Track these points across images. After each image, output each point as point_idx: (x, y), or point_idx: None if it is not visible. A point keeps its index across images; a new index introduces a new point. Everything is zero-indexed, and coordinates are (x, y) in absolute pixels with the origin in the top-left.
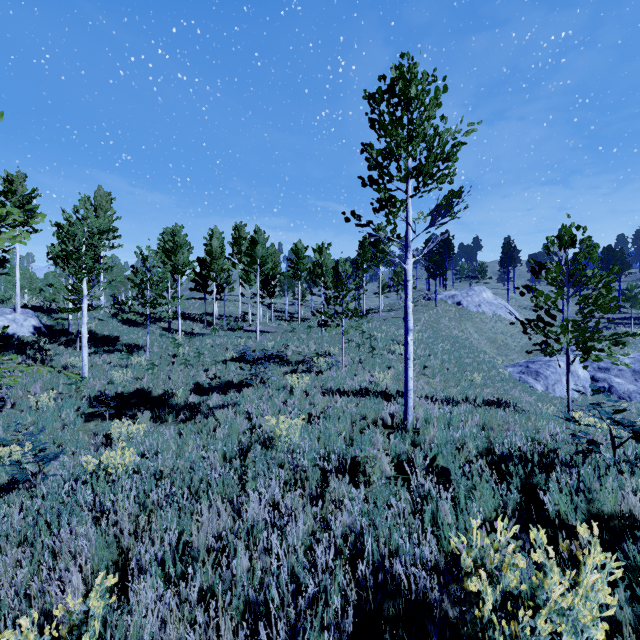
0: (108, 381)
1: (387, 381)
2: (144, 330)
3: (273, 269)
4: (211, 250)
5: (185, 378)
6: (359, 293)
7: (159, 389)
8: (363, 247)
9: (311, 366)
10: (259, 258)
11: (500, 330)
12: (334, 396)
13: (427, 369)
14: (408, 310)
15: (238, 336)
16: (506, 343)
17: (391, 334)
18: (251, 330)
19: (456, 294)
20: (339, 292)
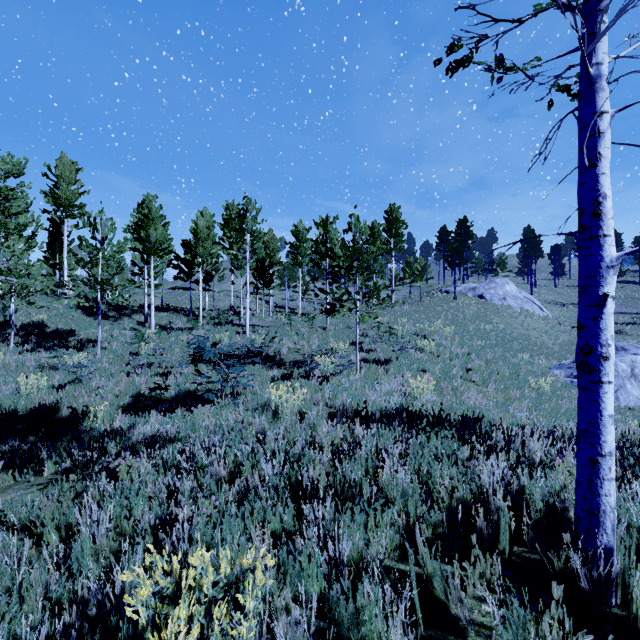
0: (13, 390)
1: (429, 393)
2: (113, 324)
3: (271, 257)
4: (196, 230)
5: (126, 386)
6: (381, 263)
7: (74, 405)
8: (373, 233)
9: (312, 368)
10: (248, 233)
11: (532, 326)
12: (351, 426)
13: (473, 373)
14: (601, 205)
15: (224, 330)
16: (542, 340)
17: (411, 328)
18: (242, 324)
19: (477, 286)
20: (352, 261)
